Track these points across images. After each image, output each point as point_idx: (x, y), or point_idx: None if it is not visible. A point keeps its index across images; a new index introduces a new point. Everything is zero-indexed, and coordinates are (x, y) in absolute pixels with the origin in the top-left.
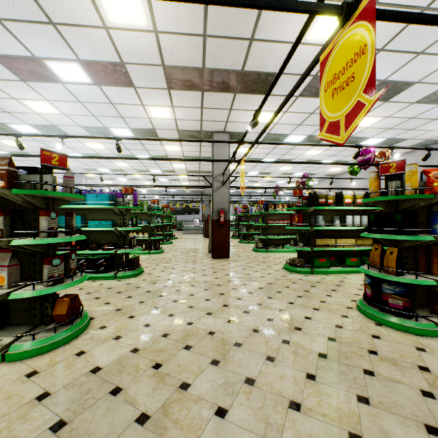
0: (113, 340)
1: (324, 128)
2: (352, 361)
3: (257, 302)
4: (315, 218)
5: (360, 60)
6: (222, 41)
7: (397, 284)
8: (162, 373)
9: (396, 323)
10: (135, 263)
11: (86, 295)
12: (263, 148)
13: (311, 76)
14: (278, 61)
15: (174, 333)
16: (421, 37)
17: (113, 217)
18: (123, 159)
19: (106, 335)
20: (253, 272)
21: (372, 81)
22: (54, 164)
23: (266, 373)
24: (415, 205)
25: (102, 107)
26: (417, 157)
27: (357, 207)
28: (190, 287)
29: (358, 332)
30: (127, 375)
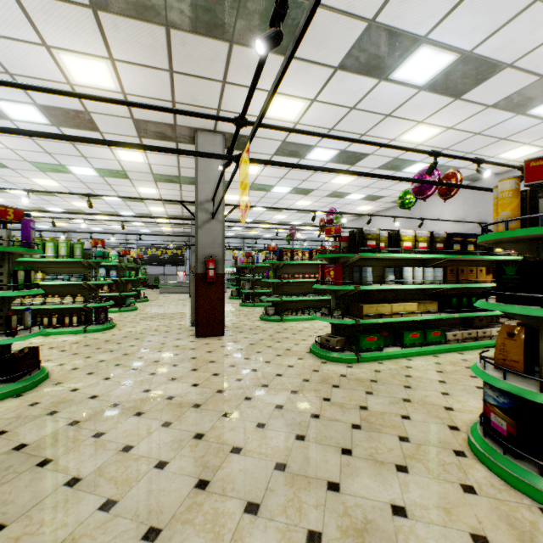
0: None
1: None
2: None
3: (277, 460)
4: (361, 272)
5: None
6: None
7: None
8: None
9: None
10: (24, 363)
11: None
12: (276, 167)
13: (365, 21)
14: None
15: None
16: None
17: None
18: (46, 173)
19: None
20: (263, 363)
21: None
22: None
23: None
24: None
25: None
26: (464, 194)
27: (419, 254)
28: (132, 420)
29: None
30: None
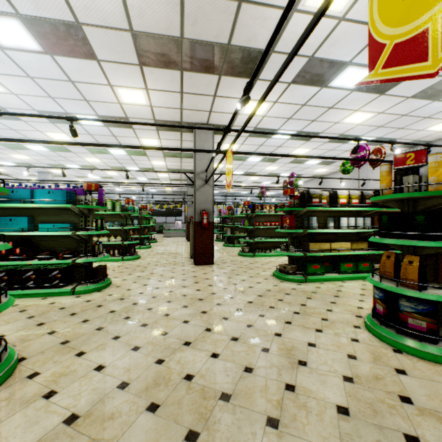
0: (42, 400)
1: (381, 60)
2: (384, 419)
3: (248, 323)
4: (308, 220)
5: None
6: None
7: (419, 301)
8: None
9: (421, 350)
10: (100, 273)
11: (27, 320)
12: (250, 144)
13: (307, 57)
14: (270, 34)
15: (136, 381)
16: None
17: (73, 218)
18: (94, 154)
19: (33, 389)
20: (240, 281)
21: None
22: None
23: None
24: (437, 204)
25: (60, 86)
26: None
27: (352, 207)
28: (166, 304)
29: (378, 364)
30: None
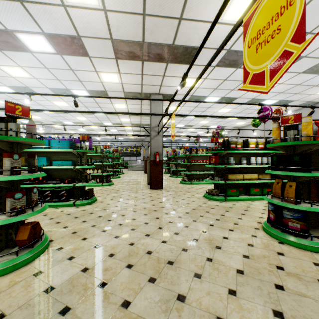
0: (67, 260)
1: (248, 80)
2: (264, 276)
3: (185, 225)
4: (228, 159)
5: (287, 12)
6: (157, 19)
7: (295, 211)
8: (107, 291)
9: (295, 242)
10: (90, 193)
11: (49, 220)
12: (188, 106)
13: (226, 50)
14: (200, 37)
15: (119, 253)
16: (310, 20)
17: (73, 158)
18: (82, 114)
19: (62, 255)
20: (181, 200)
21: (301, 29)
22: (18, 114)
23: (195, 289)
24: (308, 149)
25: (65, 73)
26: None
27: (259, 150)
28: (133, 213)
29: (266, 249)
30: (76, 294)
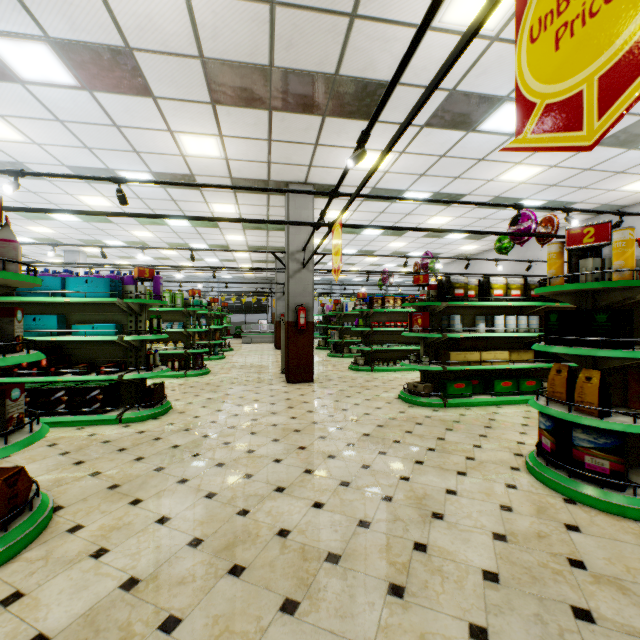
0: (90, 560)
1: (530, 123)
2: (546, 588)
3: (363, 463)
4: (449, 320)
5: None
6: (302, 15)
7: (600, 432)
8: None
9: (601, 499)
10: (157, 394)
11: (59, 457)
12: (366, 211)
13: (446, 91)
14: (395, 60)
15: (213, 537)
16: None
17: (119, 317)
18: (144, 226)
19: (77, 546)
20: (352, 405)
21: None
22: None
23: (391, 629)
24: (626, 298)
25: (101, 133)
26: None
27: (512, 302)
28: (249, 437)
29: (541, 518)
30: None
